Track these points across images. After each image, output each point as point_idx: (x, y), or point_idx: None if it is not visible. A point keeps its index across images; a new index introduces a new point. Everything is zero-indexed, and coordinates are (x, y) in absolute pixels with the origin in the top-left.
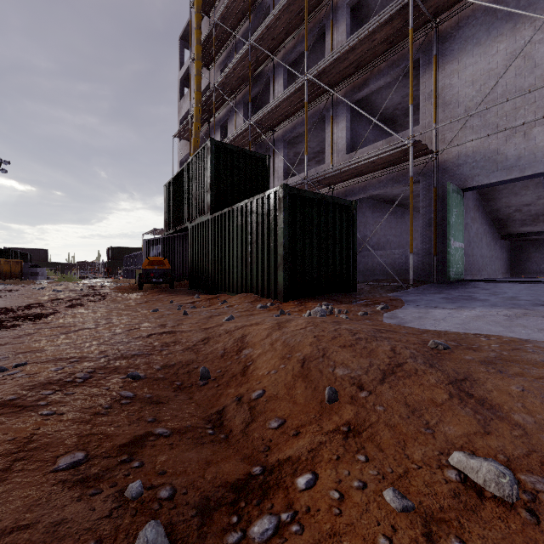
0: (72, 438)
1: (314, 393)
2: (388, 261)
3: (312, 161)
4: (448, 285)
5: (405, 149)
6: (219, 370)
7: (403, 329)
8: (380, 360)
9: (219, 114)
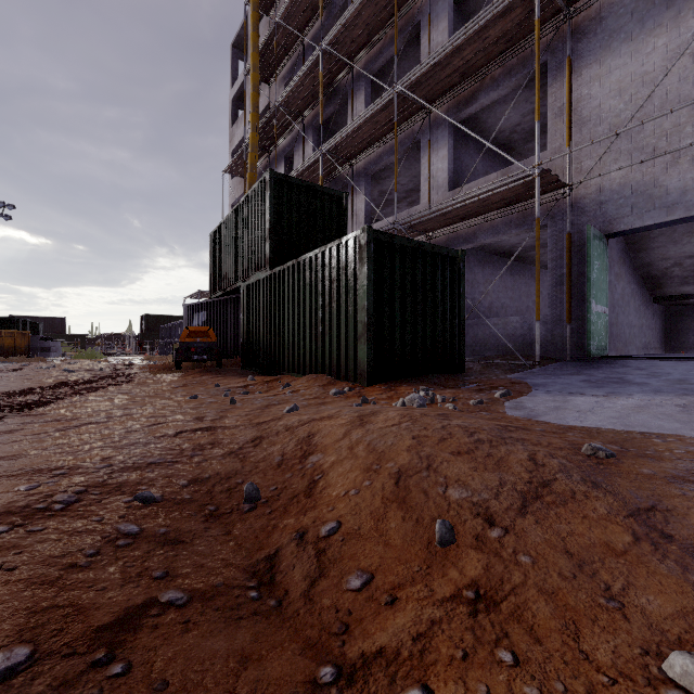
0: (17, 616)
1: (417, 528)
2: (504, 331)
3: (402, 202)
4: (587, 363)
5: (528, 181)
6: (274, 486)
7: (536, 425)
8: (515, 476)
9: (282, 142)
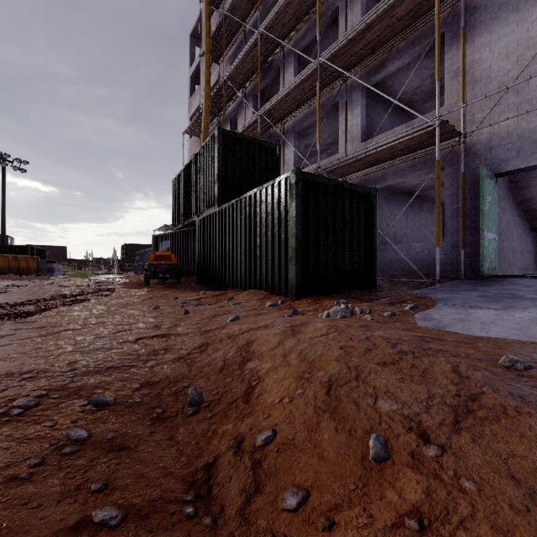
0: None
1: (350, 440)
2: (407, 255)
3: (323, 153)
4: (480, 281)
5: (429, 131)
6: (216, 390)
7: (447, 335)
8: (442, 388)
9: (229, 108)
